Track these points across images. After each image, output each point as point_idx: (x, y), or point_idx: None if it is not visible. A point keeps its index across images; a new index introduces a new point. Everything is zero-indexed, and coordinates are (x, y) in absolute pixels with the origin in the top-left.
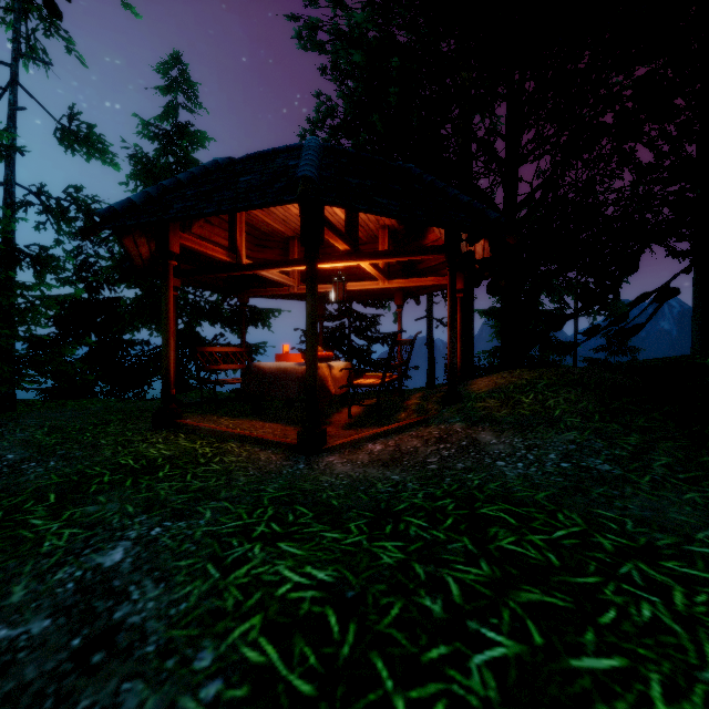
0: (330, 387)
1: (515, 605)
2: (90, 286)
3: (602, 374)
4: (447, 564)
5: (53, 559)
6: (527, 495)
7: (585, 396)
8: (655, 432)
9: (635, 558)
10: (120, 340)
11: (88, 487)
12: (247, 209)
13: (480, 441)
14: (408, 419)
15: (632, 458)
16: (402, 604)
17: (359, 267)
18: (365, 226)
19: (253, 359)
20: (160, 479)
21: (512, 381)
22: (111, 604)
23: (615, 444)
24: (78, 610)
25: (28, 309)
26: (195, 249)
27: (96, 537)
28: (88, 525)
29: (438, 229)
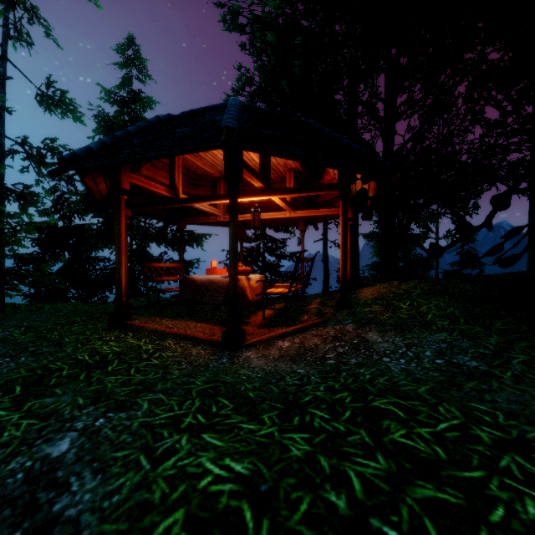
0: (248, 294)
1: (412, 501)
2: (64, 215)
3: (464, 286)
4: (348, 457)
5: (9, 449)
6: (411, 389)
7: (451, 303)
8: (511, 334)
9: (511, 451)
10: (87, 257)
11: (48, 381)
12: (181, 154)
13: (368, 340)
14: (309, 320)
15: (494, 355)
16: (310, 499)
17: (271, 201)
18: (275, 169)
19: (188, 272)
20: (108, 373)
21: (392, 291)
22: (52, 495)
23: (479, 344)
24: (22, 502)
25: (12, 234)
26: (142, 187)
27: (49, 428)
28: (43, 416)
29: (332, 171)
